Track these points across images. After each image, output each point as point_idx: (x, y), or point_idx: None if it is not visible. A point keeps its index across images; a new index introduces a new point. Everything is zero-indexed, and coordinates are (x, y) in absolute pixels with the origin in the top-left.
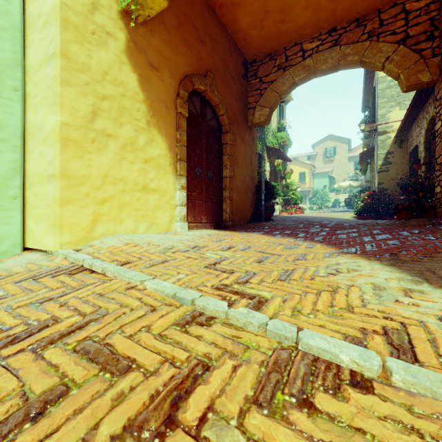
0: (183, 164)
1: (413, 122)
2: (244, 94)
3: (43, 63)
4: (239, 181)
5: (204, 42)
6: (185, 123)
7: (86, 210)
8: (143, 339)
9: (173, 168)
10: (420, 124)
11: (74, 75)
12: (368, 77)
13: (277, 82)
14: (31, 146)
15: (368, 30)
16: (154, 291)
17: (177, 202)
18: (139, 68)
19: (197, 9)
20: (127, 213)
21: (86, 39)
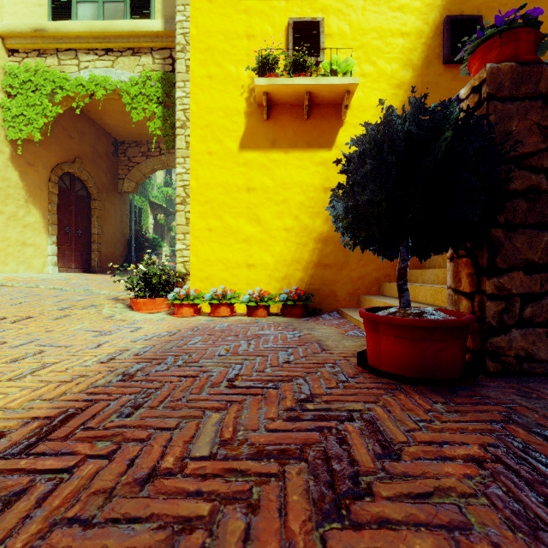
0: (54, 226)
1: None
2: (114, 167)
3: None
4: (109, 236)
5: (73, 137)
6: (56, 198)
7: None
8: (45, 293)
9: (46, 229)
10: None
11: None
12: None
13: (141, 165)
14: None
15: None
16: (44, 288)
17: (50, 252)
18: (19, 167)
19: (67, 115)
20: (11, 259)
21: None
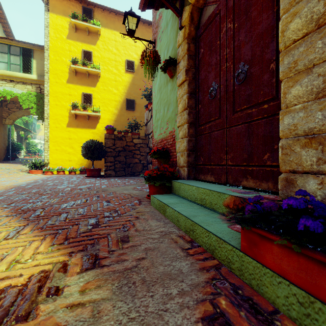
0: None
1: None
2: (1, 112)
3: None
4: None
5: None
6: None
7: None
8: None
9: None
10: None
11: None
12: None
13: (16, 112)
14: None
15: None
16: None
17: None
18: None
19: None
20: None
21: None
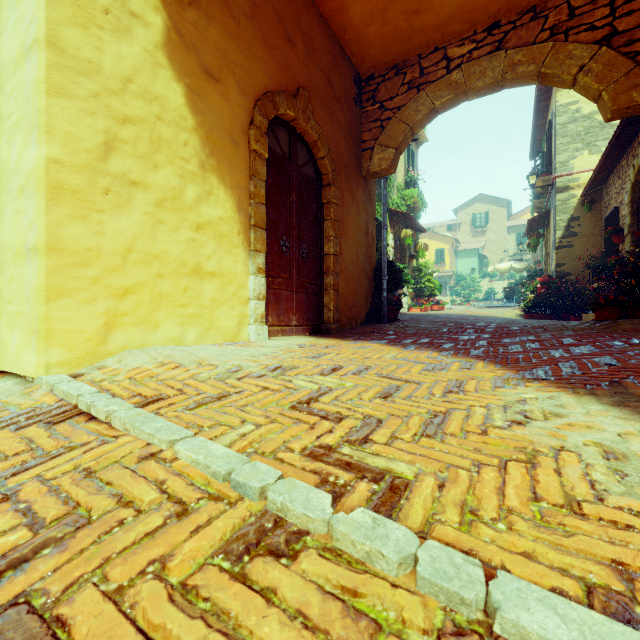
0: (260, 232)
1: (610, 172)
2: (357, 127)
3: (20, 60)
4: (349, 260)
5: (293, 42)
6: (263, 167)
7: (94, 307)
8: (145, 602)
9: (244, 239)
10: (623, 175)
11: (72, 80)
12: (540, 107)
13: (407, 108)
14: (3, 201)
15: (550, 24)
16: (191, 463)
17: (251, 293)
18: (186, 76)
19: None
20: (166, 311)
21: (94, 21)
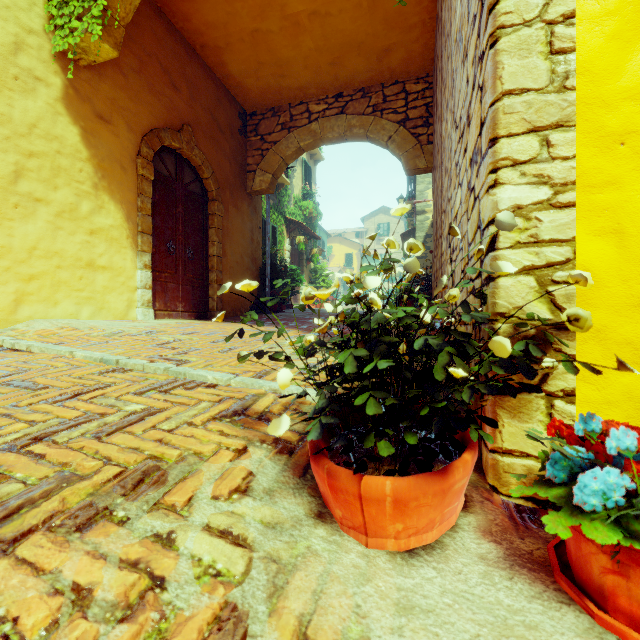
0: (147, 237)
1: None
2: (242, 153)
3: None
4: (234, 261)
5: (179, 88)
6: (150, 187)
7: (6, 287)
8: (63, 379)
9: (133, 242)
10: None
11: None
12: None
13: (281, 144)
14: None
15: (373, 103)
16: (83, 358)
17: (138, 283)
18: (82, 120)
19: (169, 47)
20: (65, 293)
21: (6, 85)
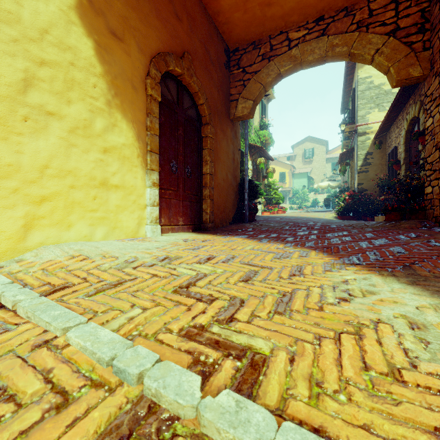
0: (154, 156)
1: (392, 124)
2: (226, 84)
3: None
4: (221, 178)
5: (180, 18)
6: (157, 108)
7: (14, 211)
8: None
9: (142, 160)
10: (400, 125)
11: None
12: (348, 79)
13: (261, 73)
14: None
15: (357, 19)
16: (80, 349)
17: (147, 201)
18: (95, 33)
19: None
20: (78, 215)
21: None
